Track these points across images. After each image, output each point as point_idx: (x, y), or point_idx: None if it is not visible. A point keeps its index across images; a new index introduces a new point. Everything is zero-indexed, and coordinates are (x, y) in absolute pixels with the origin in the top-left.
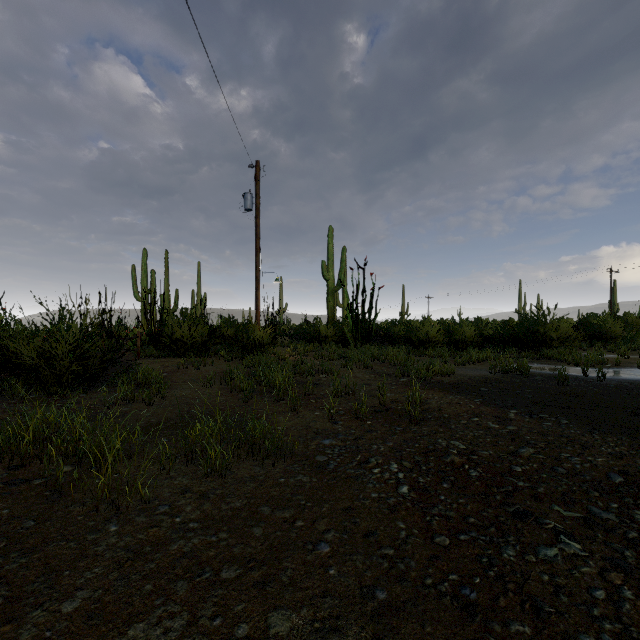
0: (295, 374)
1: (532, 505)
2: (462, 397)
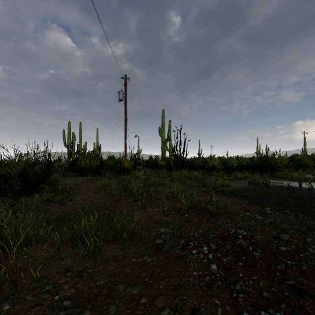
0: (144, 185)
1: (303, 281)
2: (237, 199)
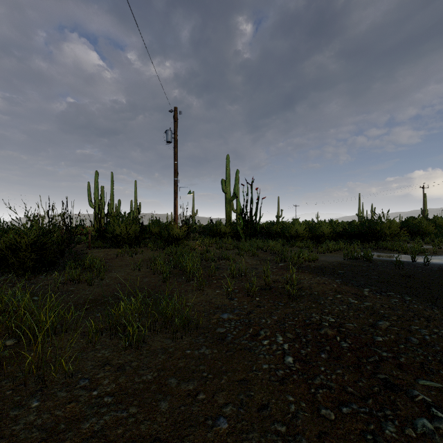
0: (202, 260)
1: (398, 375)
2: (326, 278)
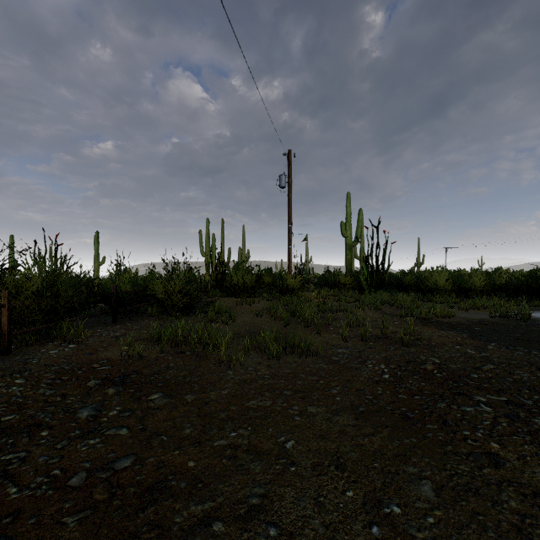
0: (319, 311)
1: (472, 391)
2: (452, 332)
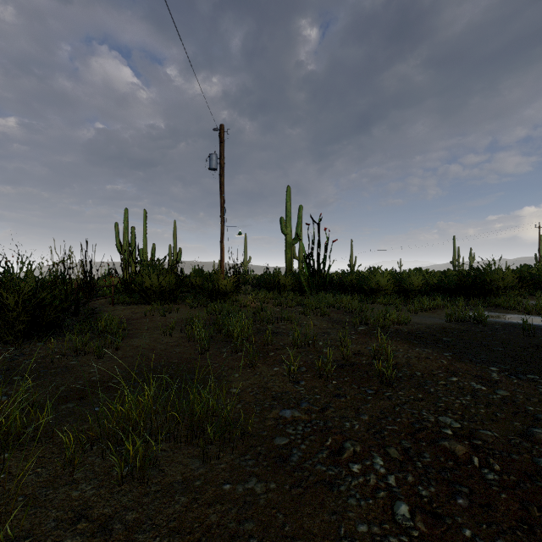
0: (255, 321)
1: None
2: (430, 350)
